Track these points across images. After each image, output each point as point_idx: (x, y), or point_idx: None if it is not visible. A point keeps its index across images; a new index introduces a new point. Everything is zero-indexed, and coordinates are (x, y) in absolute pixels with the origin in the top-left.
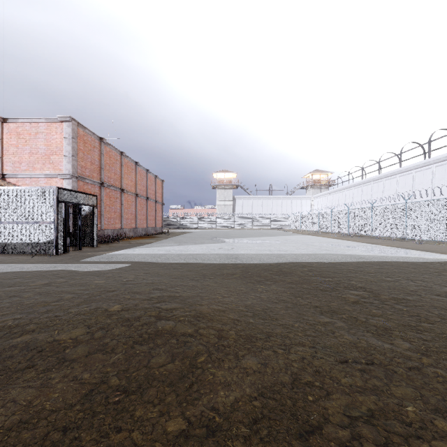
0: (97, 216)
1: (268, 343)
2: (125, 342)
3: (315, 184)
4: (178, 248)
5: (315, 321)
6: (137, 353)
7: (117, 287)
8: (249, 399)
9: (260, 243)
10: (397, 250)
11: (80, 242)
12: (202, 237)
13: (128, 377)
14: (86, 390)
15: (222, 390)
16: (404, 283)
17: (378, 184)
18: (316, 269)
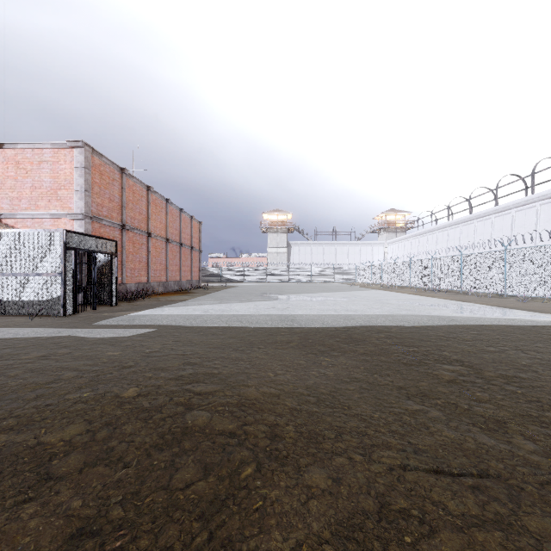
0: (116, 267)
1: (340, 445)
2: (138, 447)
3: (389, 226)
4: (219, 307)
5: (401, 409)
6: (155, 465)
7: (136, 361)
8: (318, 543)
9: (322, 300)
10: (496, 310)
11: (95, 299)
12: (250, 293)
13: (139, 506)
14: (73, 529)
15: (277, 526)
16: (513, 355)
17: (469, 226)
18: (395, 335)
